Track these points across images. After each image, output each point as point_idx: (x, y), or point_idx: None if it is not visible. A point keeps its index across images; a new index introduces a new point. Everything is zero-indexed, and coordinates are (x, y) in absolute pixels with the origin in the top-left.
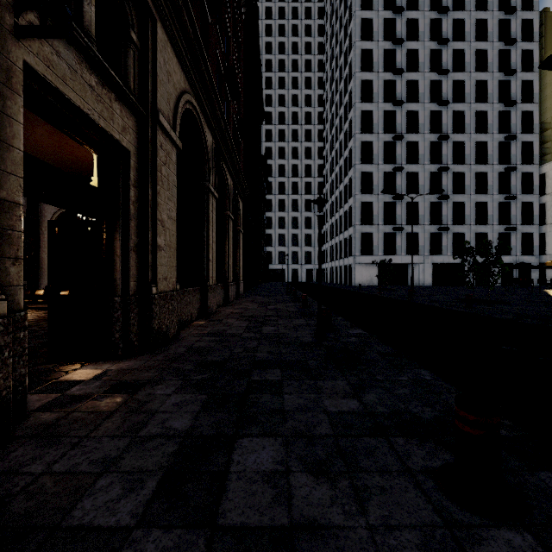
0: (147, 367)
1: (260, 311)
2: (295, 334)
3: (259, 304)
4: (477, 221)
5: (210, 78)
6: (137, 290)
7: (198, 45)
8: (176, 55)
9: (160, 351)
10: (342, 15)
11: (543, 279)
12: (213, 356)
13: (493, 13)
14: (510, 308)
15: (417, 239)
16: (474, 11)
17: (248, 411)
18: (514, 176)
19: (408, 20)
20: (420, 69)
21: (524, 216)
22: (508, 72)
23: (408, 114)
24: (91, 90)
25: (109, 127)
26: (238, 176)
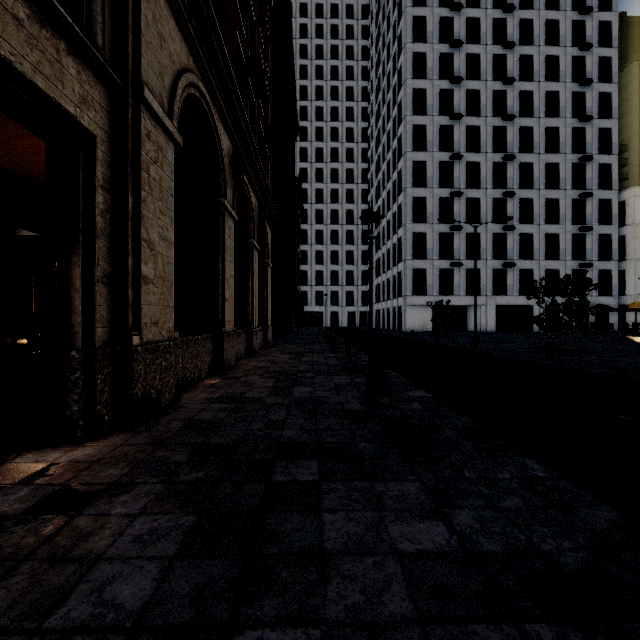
0: (115, 458)
1: (292, 365)
2: (337, 398)
3: (290, 354)
4: (547, 255)
5: (224, 58)
6: (109, 340)
7: (207, 7)
8: (174, 16)
9: (145, 428)
10: (391, 13)
11: (625, 324)
12: (219, 436)
13: (566, 13)
14: (600, 359)
15: (478, 276)
16: (544, 10)
17: (262, 555)
18: (590, 203)
19: (467, 19)
20: (482, 77)
21: (601, 251)
22: (583, 83)
23: (467, 129)
24: (17, 24)
25: (54, 91)
26: (265, 196)
